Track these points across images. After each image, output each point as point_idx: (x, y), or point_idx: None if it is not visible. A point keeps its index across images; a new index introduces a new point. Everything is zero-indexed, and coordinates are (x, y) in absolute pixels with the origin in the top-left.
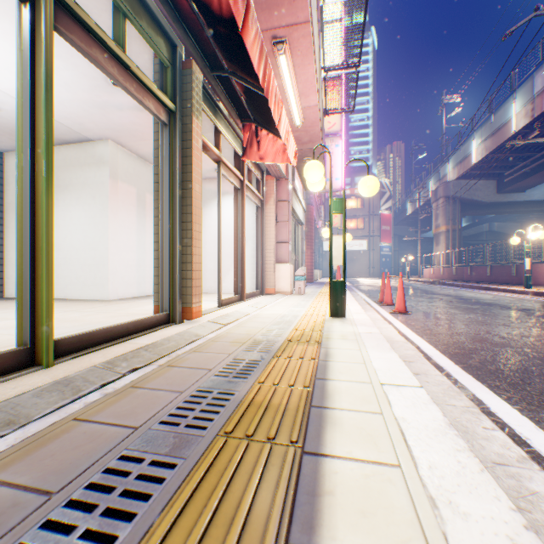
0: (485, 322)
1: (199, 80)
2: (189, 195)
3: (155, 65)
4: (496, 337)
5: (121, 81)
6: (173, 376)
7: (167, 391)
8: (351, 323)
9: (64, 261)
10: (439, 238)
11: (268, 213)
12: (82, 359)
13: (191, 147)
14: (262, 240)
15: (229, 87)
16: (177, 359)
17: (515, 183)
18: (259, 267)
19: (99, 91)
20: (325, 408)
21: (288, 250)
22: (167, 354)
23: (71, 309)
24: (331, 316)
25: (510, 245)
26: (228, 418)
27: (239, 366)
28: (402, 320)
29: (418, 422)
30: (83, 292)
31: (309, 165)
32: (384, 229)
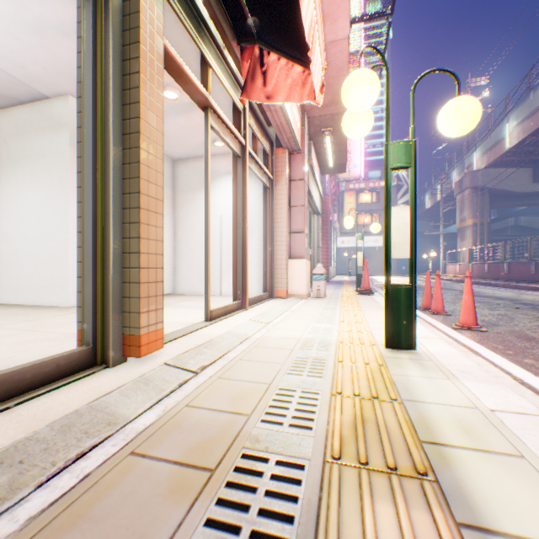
0: None
1: None
2: (133, 128)
3: None
4: None
5: None
6: None
7: None
8: (440, 369)
9: (16, 255)
10: (464, 232)
11: (278, 196)
12: None
13: (138, 40)
14: (271, 230)
15: None
16: None
17: None
18: (267, 263)
19: None
20: None
21: (304, 242)
22: None
23: None
24: (389, 347)
25: None
26: None
27: None
28: (487, 345)
29: None
30: (38, 296)
31: (354, 75)
32: None
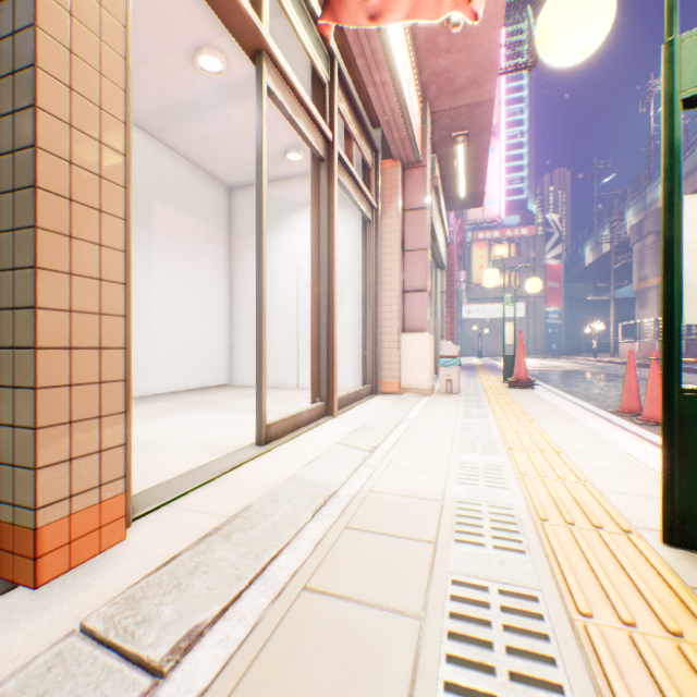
0: None
1: None
2: None
3: None
4: None
5: None
6: None
7: None
8: None
9: None
10: (645, 296)
11: (385, 234)
12: None
13: None
14: (374, 288)
15: None
16: None
17: None
18: (369, 339)
19: None
20: None
21: (426, 306)
22: None
23: None
24: (679, 544)
25: None
26: None
27: None
28: None
29: None
30: None
31: None
32: (551, 287)
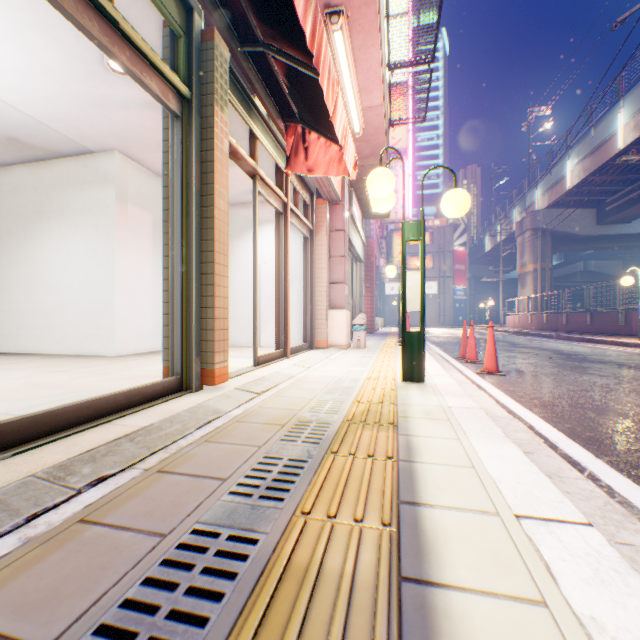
0: (609, 387)
1: (224, 58)
2: (210, 214)
3: (164, 38)
4: (635, 410)
5: (106, 42)
6: (160, 496)
7: (139, 533)
8: (434, 391)
9: (59, 306)
10: (525, 279)
11: (318, 246)
12: (28, 457)
13: (213, 148)
14: (311, 280)
15: (265, 69)
16: (176, 458)
17: (619, 212)
18: (308, 314)
19: (94, 80)
20: (428, 585)
21: (344, 292)
22: (162, 447)
23: (62, 369)
24: (405, 380)
25: (617, 286)
26: (237, 617)
27: (271, 473)
28: (496, 384)
29: (632, 634)
30: (83, 346)
31: (375, 173)
32: (458, 269)
